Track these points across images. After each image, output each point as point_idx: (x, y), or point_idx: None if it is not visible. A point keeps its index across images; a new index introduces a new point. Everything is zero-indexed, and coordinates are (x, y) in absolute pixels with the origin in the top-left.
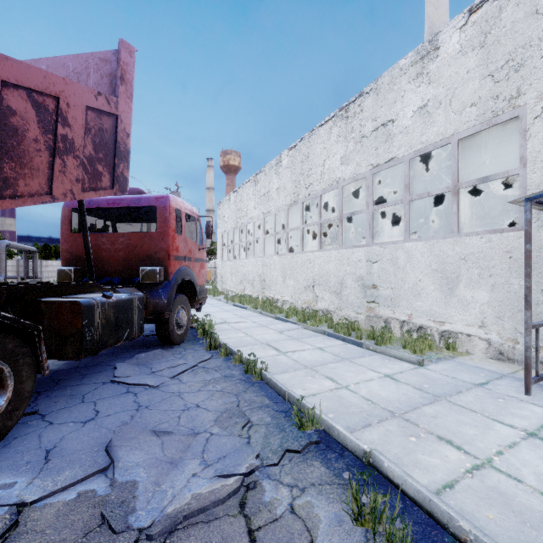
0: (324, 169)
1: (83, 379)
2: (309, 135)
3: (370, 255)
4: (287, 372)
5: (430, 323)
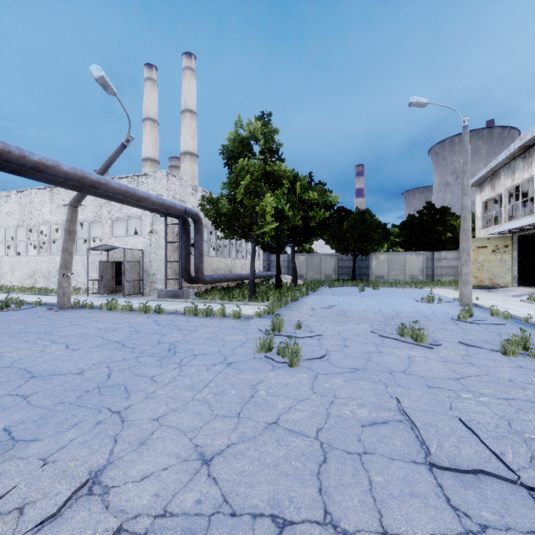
0: (41, 213)
1: None
2: (31, 190)
3: None
4: None
5: (83, 286)
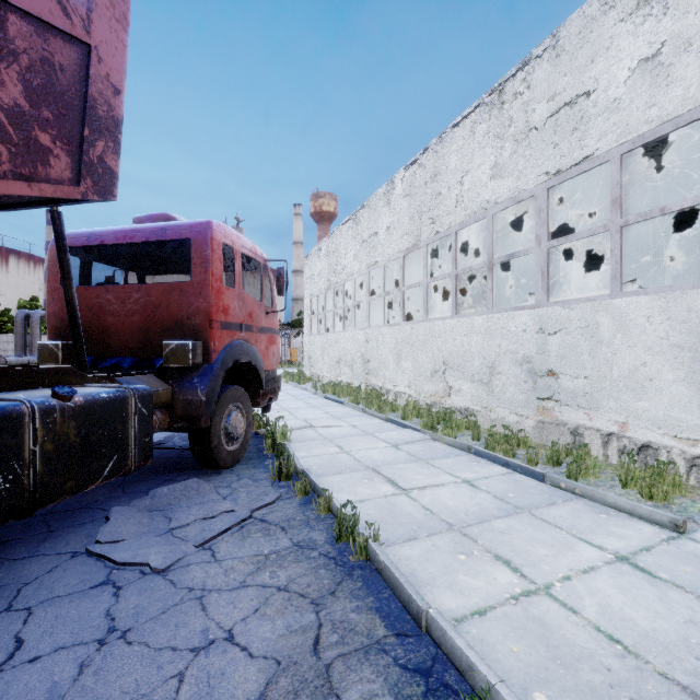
0: (462, 190)
1: (43, 543)
2: (437, 142)
3: (543, 322)
4: (415, 538)
5: (667, 440)
